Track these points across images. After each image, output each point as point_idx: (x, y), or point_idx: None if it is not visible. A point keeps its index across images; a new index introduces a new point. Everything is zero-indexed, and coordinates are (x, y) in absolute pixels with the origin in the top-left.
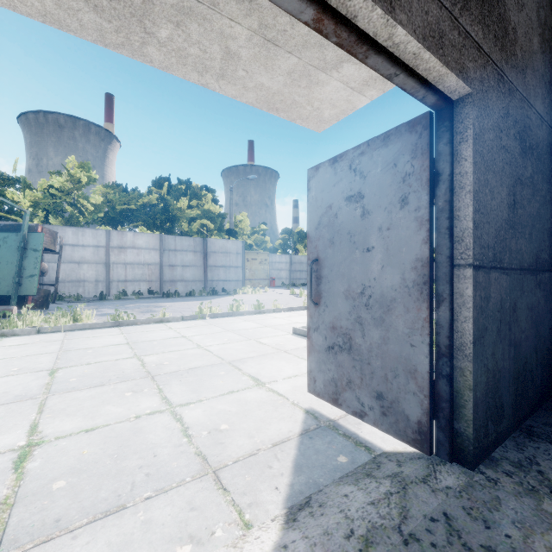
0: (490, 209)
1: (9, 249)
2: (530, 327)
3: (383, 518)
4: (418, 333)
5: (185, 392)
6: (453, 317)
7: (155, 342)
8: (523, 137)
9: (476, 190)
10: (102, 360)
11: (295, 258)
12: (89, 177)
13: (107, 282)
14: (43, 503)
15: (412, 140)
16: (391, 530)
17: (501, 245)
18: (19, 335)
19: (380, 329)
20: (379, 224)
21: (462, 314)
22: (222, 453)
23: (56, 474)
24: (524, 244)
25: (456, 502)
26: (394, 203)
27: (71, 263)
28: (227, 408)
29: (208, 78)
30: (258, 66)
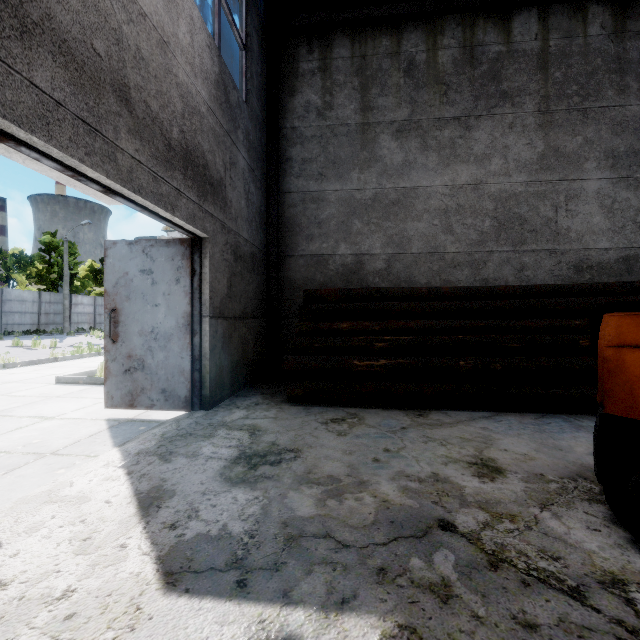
0: (218, 289)
1: None
2: (240, 346)
3: (169, 429)
4: (185, 351)
5: None
6: (201, 341)
7: None
8: (236, 252)
9: (211, 281)
10: None
11: (11, 293)
12: None
13: None
14: None
15: (182, 249)
16: (173, 430)
17: (224, 306)
18: None
19: (164, 352)
20: (164, 291)
21: (205, 339)
22: (49, 448)
23: None
24: (237, 305)
25: (201, 418)
26: (173, 281)
27: None
28: (27, 435)
29: (15, 156)
30: None
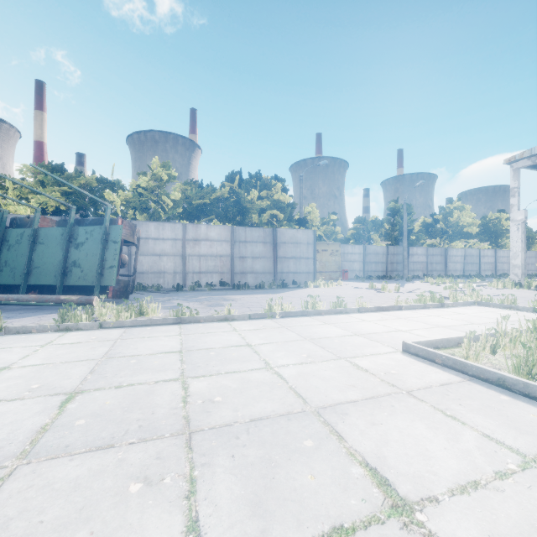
0: None
1: (95, 242)
2: None
3: None
4: None
5: (238, 504)
6: None
7: (212, 353)
8: None
9: None
10: (137, 382)
11: (369, 248)
12: (169, 175)
13: (183, 273)
14: None
15: None
16: None
17: None
18: (82, 330)
19: None
20: None
21: None
22: None
23: None
24: None
25: None
26: None
27: (153, 256)
28: None
29: None
30: None
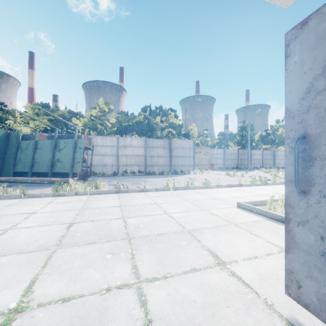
0: None
1: (69, 148)
2: None
3: None
4: None
5: (152, 261)
6: None
7: (137, 207)
8: None
9: None
10: (101, 219)
11: (227, 151)
12: (109, 108)
13: (117, 166)
14: None
15: None
16: None
17: None
18: (66, 196)
19: None
20: None
21: None
22: None
23: None
24: None
25: None
26: None
27: (100, 155)
28: (191, 295)
29: None
30: None
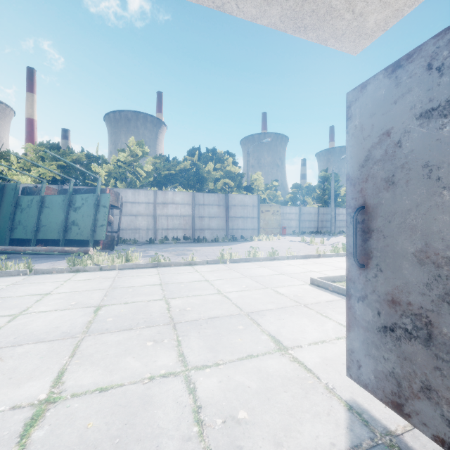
0: None
1: (89, 206)
2: None
3: None
4: None
5: (202, 348)
6: None
7: (182, 285)
8: None
9: None
10: (137, 301)
11: (304, 209)
12: (143, 151)
13: (154, 230)
14: None
15: None
16: None
17: None
18: (88, 271)
19: None
20: None
21: None
22: None
23: None
24: None
25: None
26: None
27: (130, 216)
28: (245, 381)
29: None
30: None
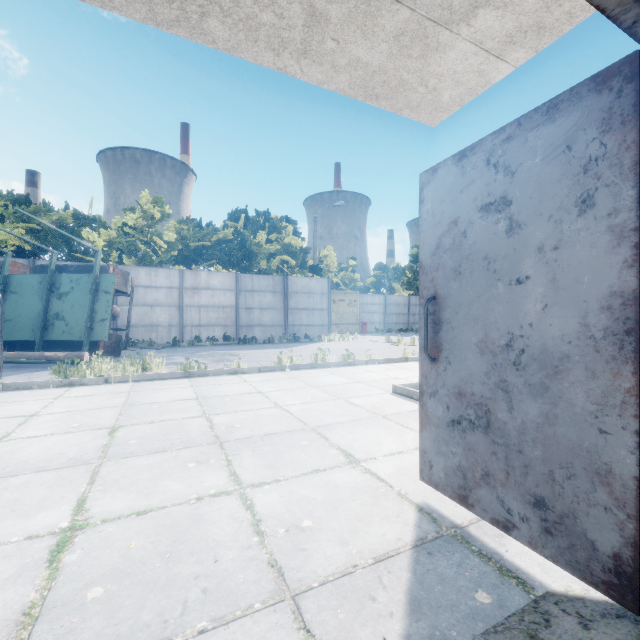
0: None
1: (82, 292)
2: None
3: None
4: (615, 412)
5: (259, 466)
6: None
7: (227, 398)
8: None
9: None
10: (166, 419)
11: (390, 298)
12: (162, 212)
13: (180, 327)
14: (72, 620)
15: (602, 103)
16: None
17: None
18: (87, 385)
19: (541, 402)
20: (539, 242)
21: None
22: (304, 566)
23: (94, 576)
24: None
25: None
26: (567, 208)
27: (144, 306)
28: (310, 494)
29: (286, 59)
30: (353, 31)
